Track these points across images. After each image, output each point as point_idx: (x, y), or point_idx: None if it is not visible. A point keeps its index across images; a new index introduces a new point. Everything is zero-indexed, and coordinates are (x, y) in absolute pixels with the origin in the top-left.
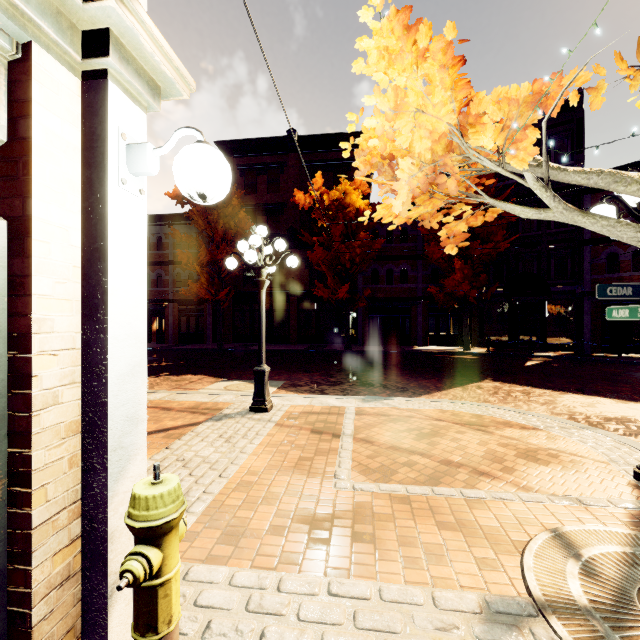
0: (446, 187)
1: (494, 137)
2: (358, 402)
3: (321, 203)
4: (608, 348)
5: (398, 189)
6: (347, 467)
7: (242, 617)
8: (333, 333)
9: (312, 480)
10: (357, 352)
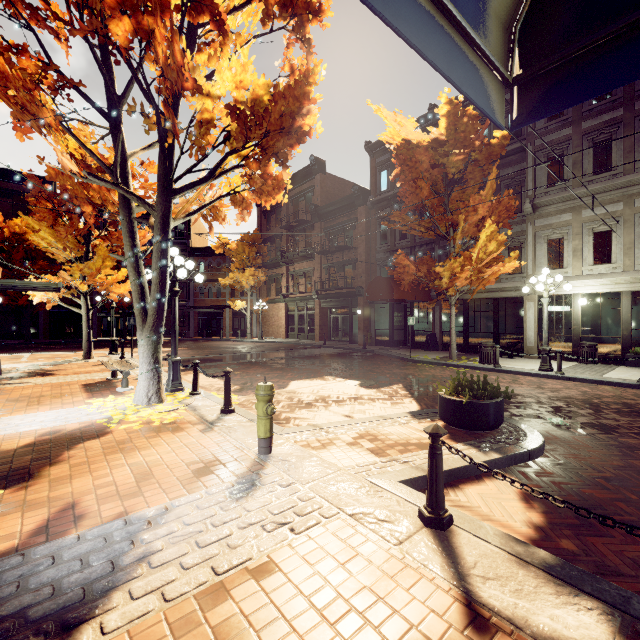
0: (46, 300)
1: (52, 295)
2: (32, 354)
3: (2, 234)
4: (201, 334)
5: (35, 301)
6: (25, 359)
7: (3, 365)
8: (13, 331)
9: (13, 361)
10: (37, 343)
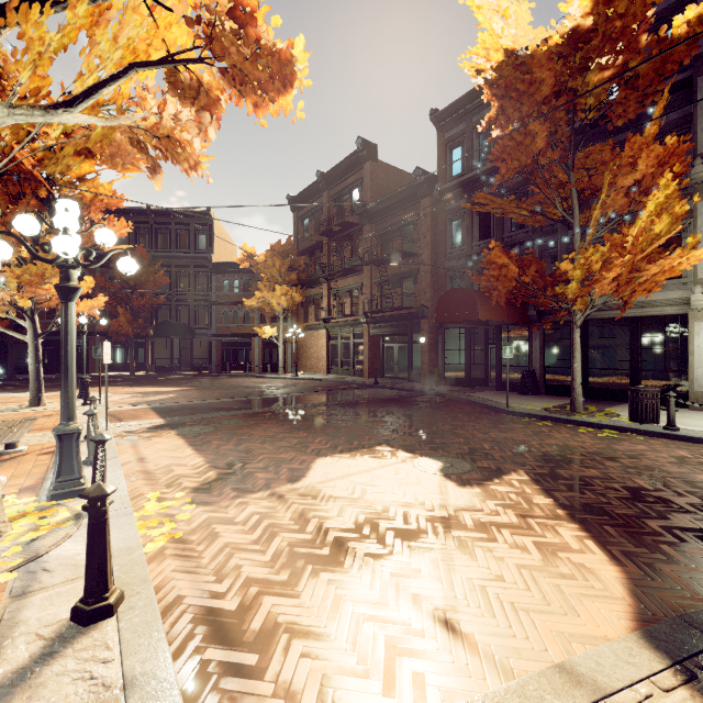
0: None
1: None
2: None
3: None
4: (225, 368)
5: None
6: None
7: None
8: None
9: None
10: (21, 379)
